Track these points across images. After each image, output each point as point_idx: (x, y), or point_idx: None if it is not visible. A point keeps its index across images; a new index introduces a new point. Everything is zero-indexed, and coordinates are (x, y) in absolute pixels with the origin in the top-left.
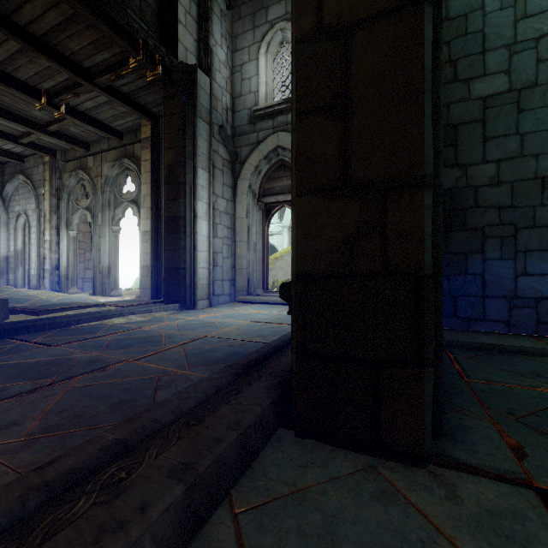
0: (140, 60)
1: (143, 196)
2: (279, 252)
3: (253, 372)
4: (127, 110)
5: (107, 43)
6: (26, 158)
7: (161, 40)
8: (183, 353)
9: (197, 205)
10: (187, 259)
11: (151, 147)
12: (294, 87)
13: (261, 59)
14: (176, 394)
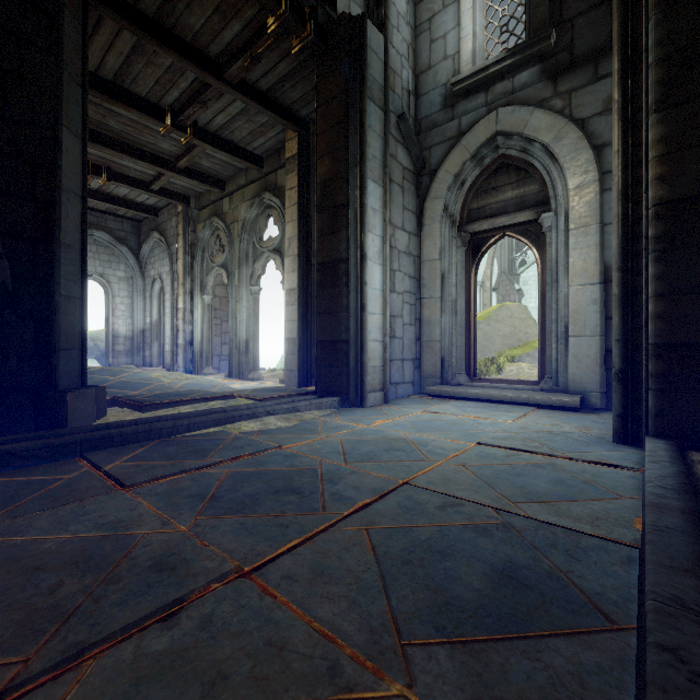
0: (282, 14)
1: (288, 240)
2: None
3: None
4: (267, 121)
5: (237, 3)
6: (161, 211)
7: None
8: (369, 549)
9: (366, 238)
10: (351, 326)
11: (299, 168)
12: None
13: None
14: None
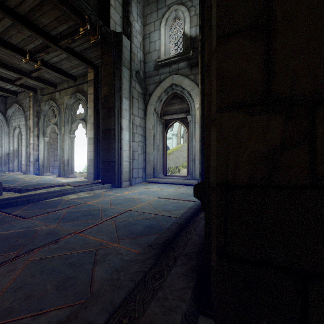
0: (86, 29)
1: (88, 116)
2: (171, 149)
3: (168, 250)
4: (78, 63)
5: (65, 18)
6: (19, 94)
7: (99, 17)
8: (114, 225)
9: (122, 121)
10: (116, 155)
11: (94, 85)
12: (215, 14)
13: (162, 29)
14: (109, 282)
